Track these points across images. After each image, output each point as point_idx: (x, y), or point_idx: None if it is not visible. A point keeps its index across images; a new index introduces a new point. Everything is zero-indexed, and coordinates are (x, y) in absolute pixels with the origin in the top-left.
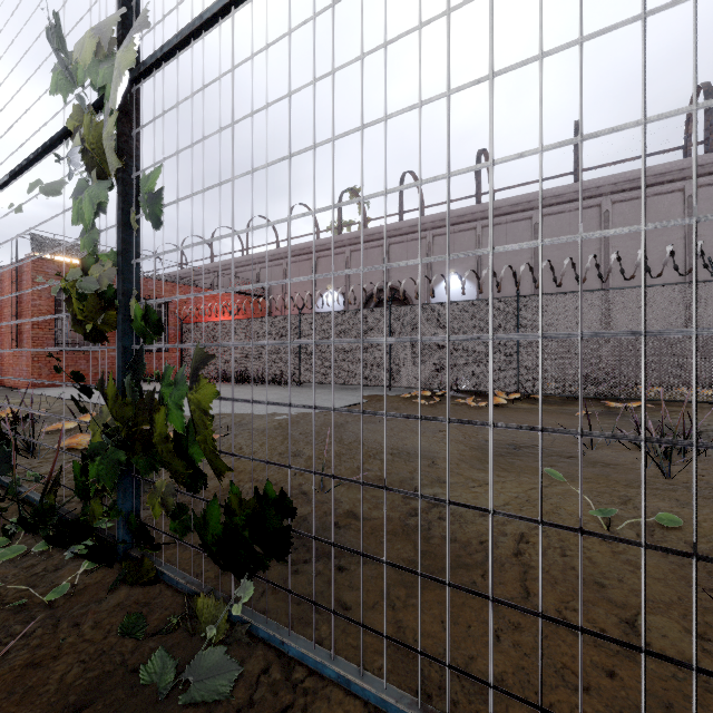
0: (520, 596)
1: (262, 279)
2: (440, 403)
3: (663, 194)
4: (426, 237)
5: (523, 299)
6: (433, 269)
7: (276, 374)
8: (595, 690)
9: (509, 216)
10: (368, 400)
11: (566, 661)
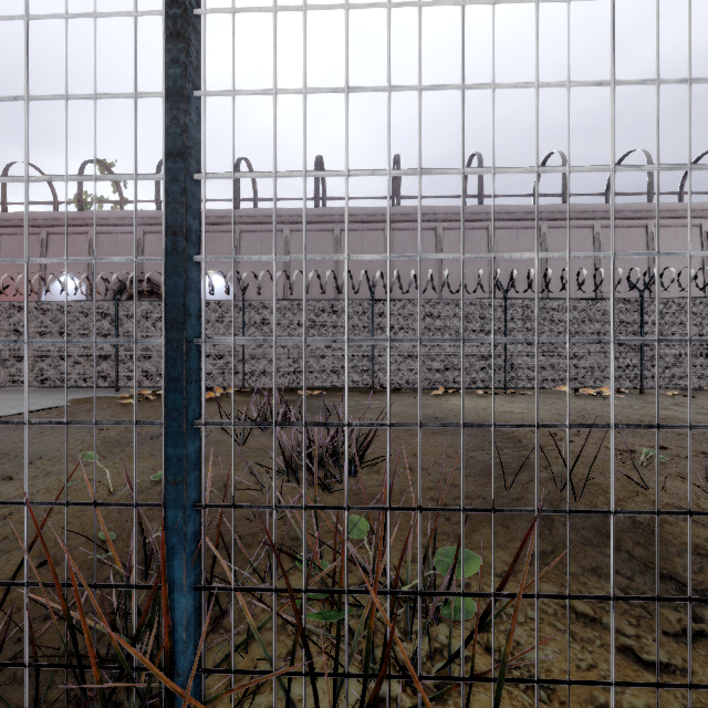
0: None
1: None
2: (154, 402)
3: (373, 230)
4: None
5: (247, 303)
6: None
7: None
8: None
9: (264, 226)
10: (71, 403)
11: None
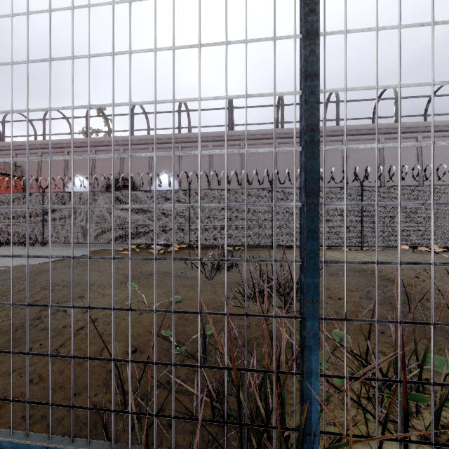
0: (54, 349)
1: (18, 162)
2: (139, 253)
3: (265, 144)
4: (148, 148)
5: (192, 191)
6: (153, 169)
7: (22, 238)
8: (44, 382)
9: (196, 143)
10: (90, 253)
11: (42, 373)
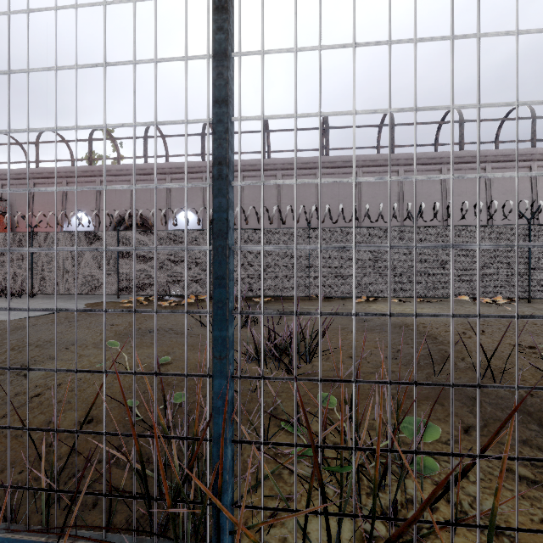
0: None
1: (5, 195)
2: (147, 305)
3: (307, 175)
4: (166, 179)
5: None
6: (171, 204)
7: (6, 287)
8: None
9: None
10: (87, 306)
11: None
